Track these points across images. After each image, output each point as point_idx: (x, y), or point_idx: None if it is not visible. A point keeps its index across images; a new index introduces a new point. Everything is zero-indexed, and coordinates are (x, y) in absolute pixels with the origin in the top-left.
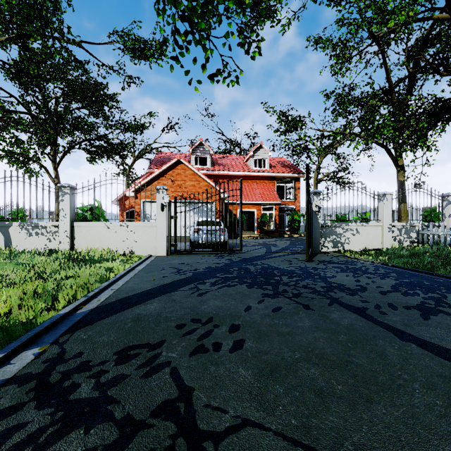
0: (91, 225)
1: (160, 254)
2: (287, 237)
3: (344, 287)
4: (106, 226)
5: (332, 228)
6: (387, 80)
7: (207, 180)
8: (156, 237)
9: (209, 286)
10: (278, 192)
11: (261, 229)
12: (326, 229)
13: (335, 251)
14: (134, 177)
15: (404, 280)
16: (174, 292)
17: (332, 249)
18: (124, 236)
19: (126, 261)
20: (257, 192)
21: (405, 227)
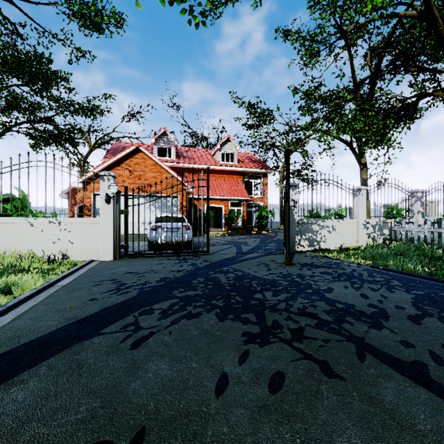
0: (5, 222)
1: (105, 258)
2: (255, 234)
3: (356, 309)
4: (29, 223)
5: (308, 225)
6: (353, 78)
7: (170, 171)
8: (100, 237)
9: (158, 319)
10: (246, 188)
11: (228, 226)
12: (302, 226)
13: (312, 250)
14: (88, 167)
15: (417, 293)
16: (91, 338)
17: (308, 248)
18: (55, 236)
19: (49, 272)
20: (225, 187)
21: (379, 224)
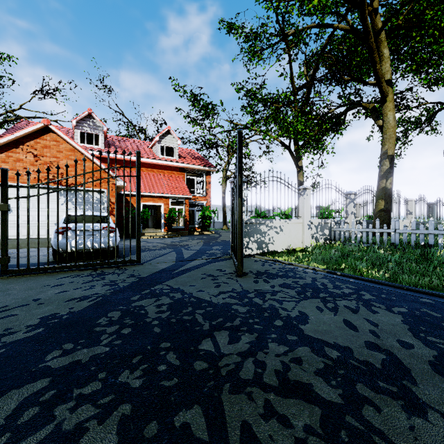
0: None
1: None
2: (198, 235)
3: (358, 360)
4: None
5: (257, 226)
6: (292, 84)
7: (94, 159)
8: None
9: None
10: (188, 186)
11: (169, 226)
12: (250, 227)
13: (260, 253)
14: None
15: (401, 311)
16: None
17: (256, 251)
18: None
19: None
20: (165, 184)
21: (320, 224)
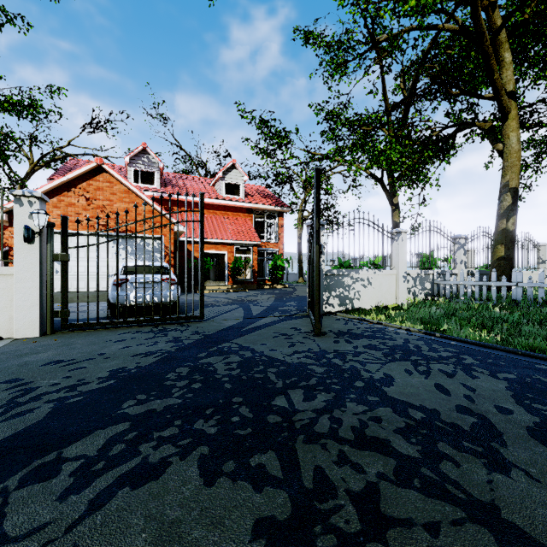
0: None
1: (23, 333)
2: (268, 289)
3: (445, 422)
4: None
5: (339, 278)
6: (384, 101)
7: (151, 202)
8: (14, 299)
9: (60, 495)
10: (256, 231)
11: (234, 278)
12: (331, 279)
13: (343, 310)
14: None
15: (508, 377)
16: None
17: (338, 308)
18: None
19: None
20: (229, 228)
21: (420, 276)
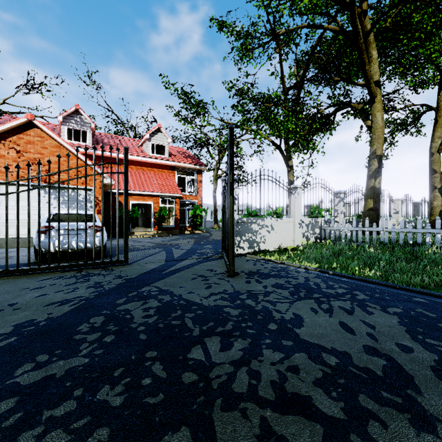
0: None
1: None
2: (189, 234)
3: (358, 367)
4: None
5: (248, 224)
6: (282, 83)
7: (81, 156)
8: None
9: None
10: (179, 185)
11: (159, 225)
12: (242, 225)
13: (252, 252)
14: None
15: (396, 311)
16: None
17: (248, 250)
18: None
19: None
20: (155, 182)
21: (311, 223)
